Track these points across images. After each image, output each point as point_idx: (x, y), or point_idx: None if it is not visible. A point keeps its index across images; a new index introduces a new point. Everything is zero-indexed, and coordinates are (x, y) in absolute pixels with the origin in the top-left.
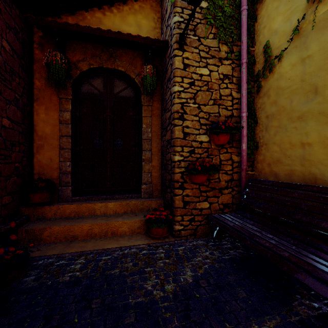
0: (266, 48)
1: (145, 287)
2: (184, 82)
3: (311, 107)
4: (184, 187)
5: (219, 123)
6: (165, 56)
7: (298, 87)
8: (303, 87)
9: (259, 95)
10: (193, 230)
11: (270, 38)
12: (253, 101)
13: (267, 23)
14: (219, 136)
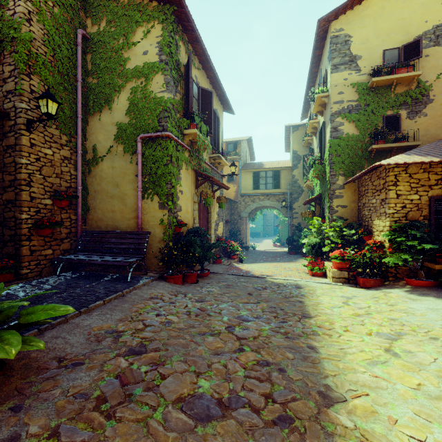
0: (94, 149)
1: (21, 295)
2: (31, 157)
3: (116, 193)
4: (31, 239)
5: (62, 192)
6: (1, 120)
7: (111, 180)
8: (113, 181)
9: (90, 175)
10: (39, 272)
11: (97, 143)
12: (86, 178)
13: (95, 133)
14: (62, 201)
